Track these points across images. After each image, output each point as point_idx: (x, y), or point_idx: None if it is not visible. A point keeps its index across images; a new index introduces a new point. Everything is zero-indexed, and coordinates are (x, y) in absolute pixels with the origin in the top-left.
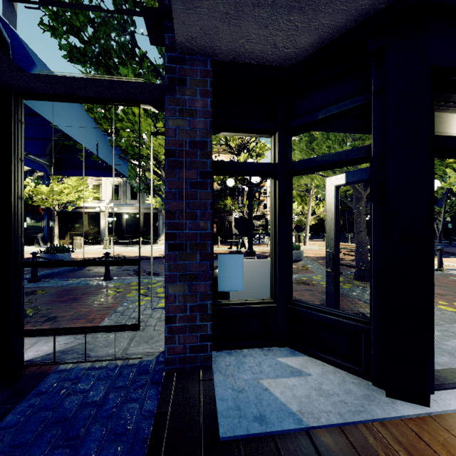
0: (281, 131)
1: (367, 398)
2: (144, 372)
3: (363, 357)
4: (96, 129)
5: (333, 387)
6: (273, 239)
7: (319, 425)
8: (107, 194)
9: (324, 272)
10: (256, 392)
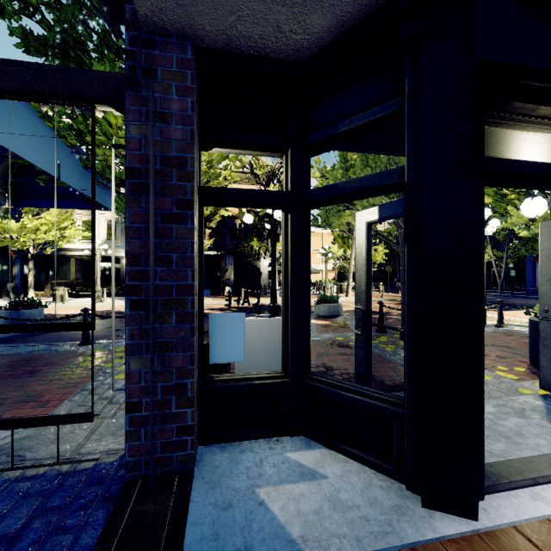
0: (294, 148)
1: (397, 511)
2: (96, 481)
3: (395, 451)
4: (57, 143)
5: (354, 495)
6: (285, 292)
7: None
8: (101, 232)
9: None
10: (246, 508)
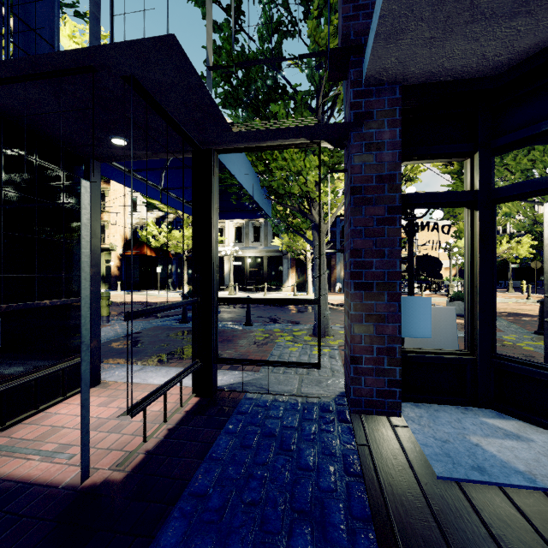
0: (481, 152)
1: None
2: (327, 410)
3: None
4: (252, 171)
5: None
6: (471, 279)
7: None
8: (230, 237)
9: (519, 331)
10: (464, 445)
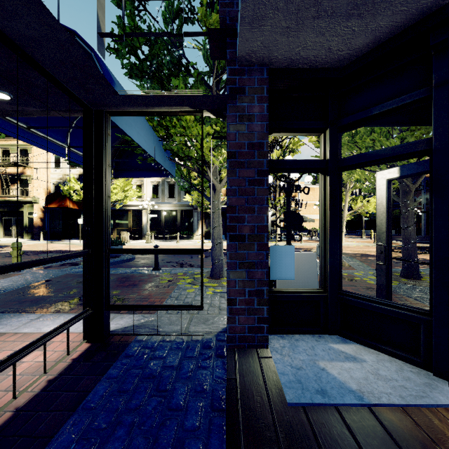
0: (331, 129)
1: (428, 386)
2: (207, 347)
3: (421, 347)
4: (154, 135)
5: (391, 373)
6: (324, 231)
7: (381, 403)
8: (148, 193)
9: (366, 269)
10: (313, 370)
